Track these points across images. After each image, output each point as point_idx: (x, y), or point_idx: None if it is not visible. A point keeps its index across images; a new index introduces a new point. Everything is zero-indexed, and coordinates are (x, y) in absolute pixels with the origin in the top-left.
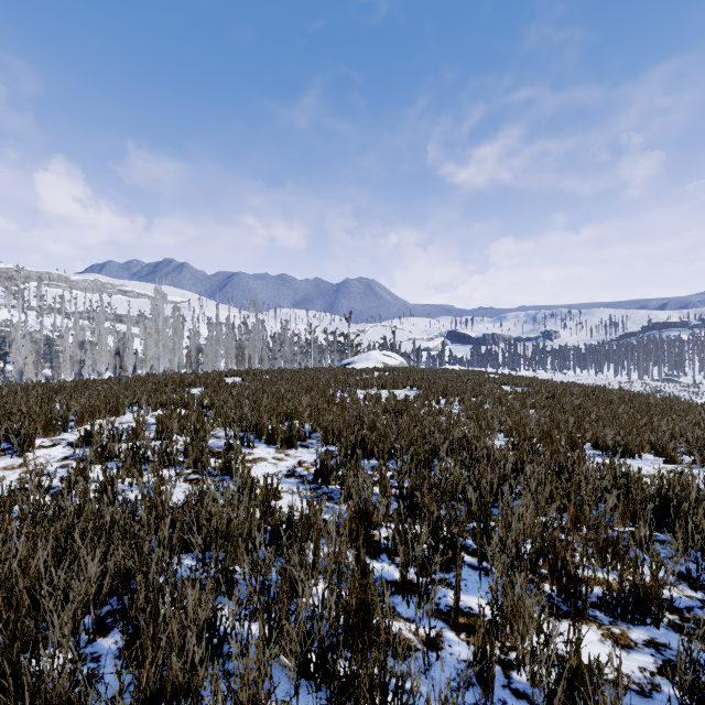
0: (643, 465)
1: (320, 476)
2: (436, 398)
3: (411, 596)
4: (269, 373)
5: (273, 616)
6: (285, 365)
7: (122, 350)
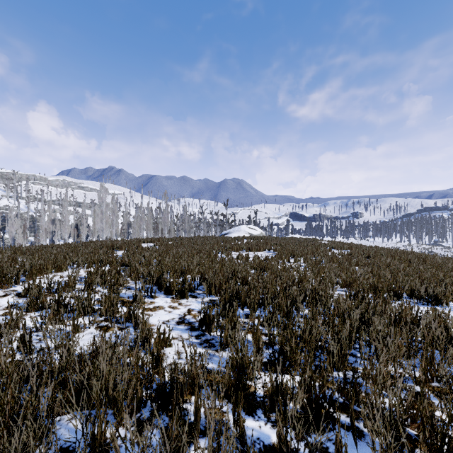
0: (452, 312)
1: (203, 325)
2: (287, 258)
3: None
4: (173, 240)
5: None
6: (185, 234)
7: (80, 225)
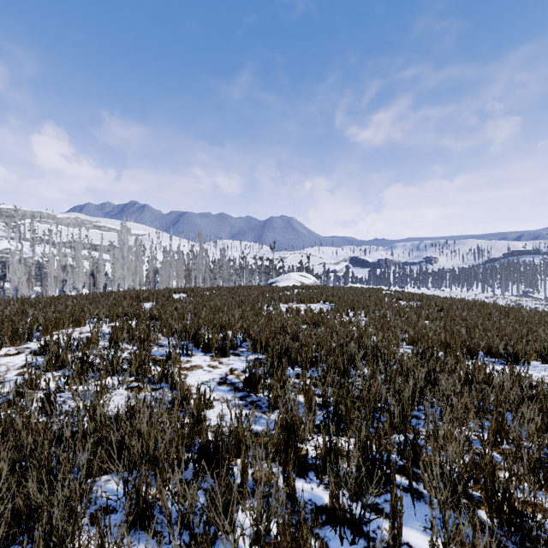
0: (534, 372)
1: (249, 385)
2: (346, 311)
3: (344, 531)
4: (209, 290)
5: None
6: (223, 283)
7: (96, 272)
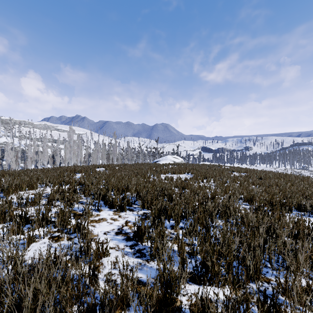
0: None
1: (137, 236)
2: (201, 179)
3: None
4: (119, 166)
5: None
6: (128, 162)
7: (55, 155)
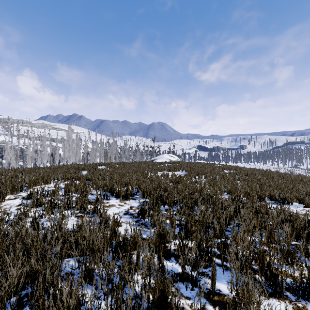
0: (294, 208)
1: (140, 214)
2: (194, 175)
3: (188, 284)
4: (118, 164)
5: (114, 296)
6: (126, 160)
7: (54, 154)
